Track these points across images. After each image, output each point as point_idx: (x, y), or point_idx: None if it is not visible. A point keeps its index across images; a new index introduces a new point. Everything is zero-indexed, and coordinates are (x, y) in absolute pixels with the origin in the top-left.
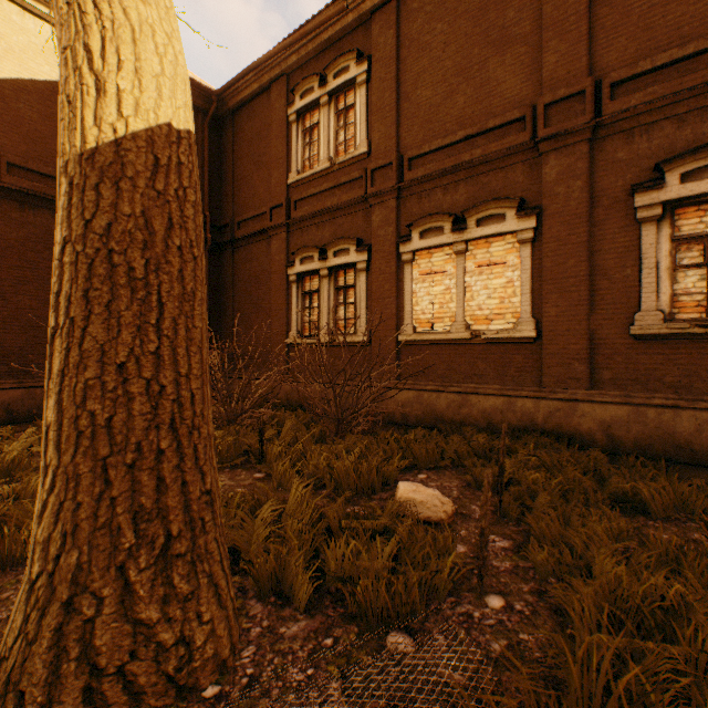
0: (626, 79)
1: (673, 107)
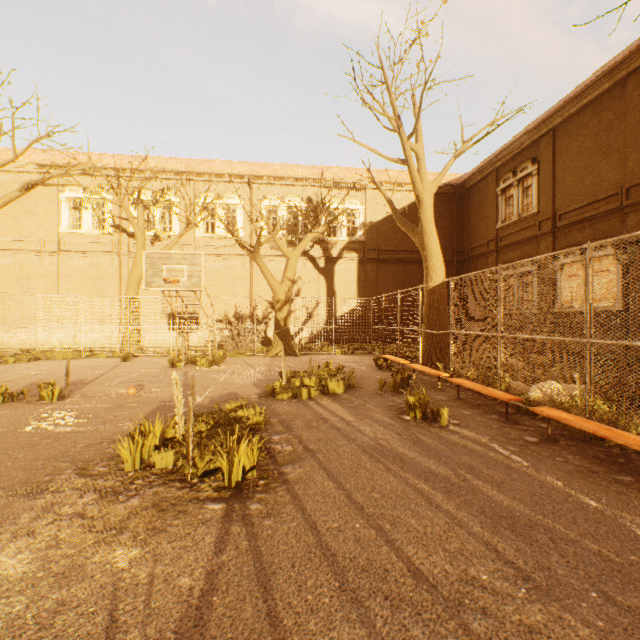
0: None
1: None
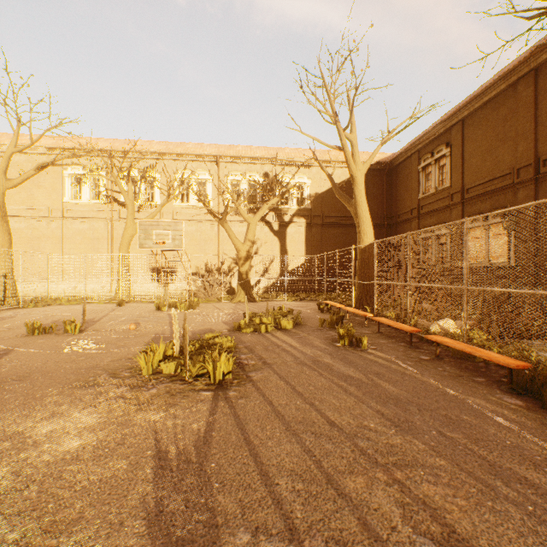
0: None
1: None
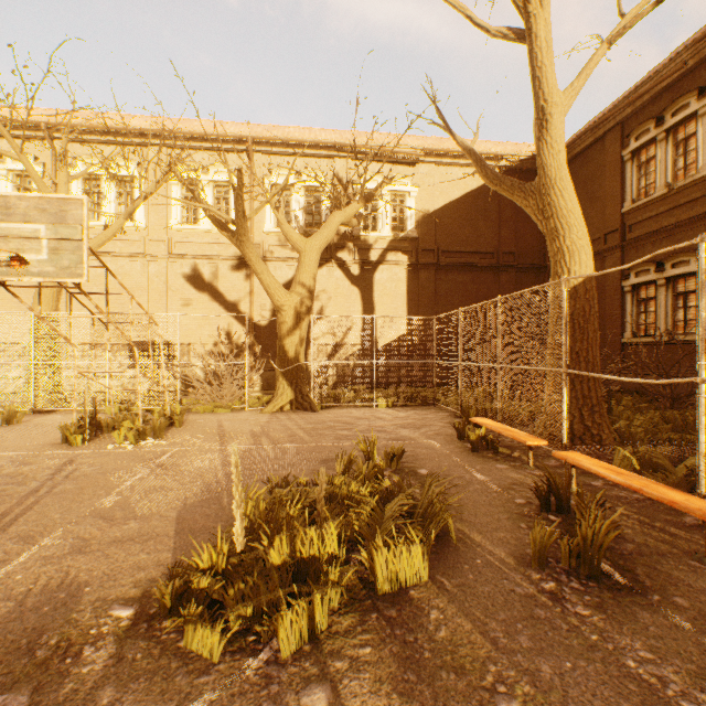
0: None
1: None
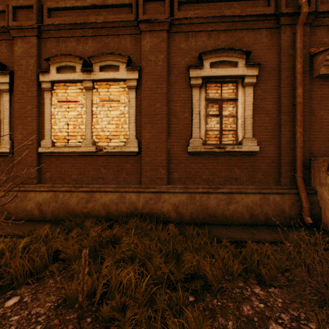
0: (186, 1)
1: (206, 26)
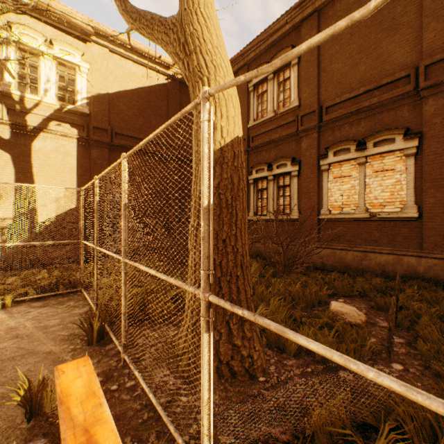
0: None
1: None
